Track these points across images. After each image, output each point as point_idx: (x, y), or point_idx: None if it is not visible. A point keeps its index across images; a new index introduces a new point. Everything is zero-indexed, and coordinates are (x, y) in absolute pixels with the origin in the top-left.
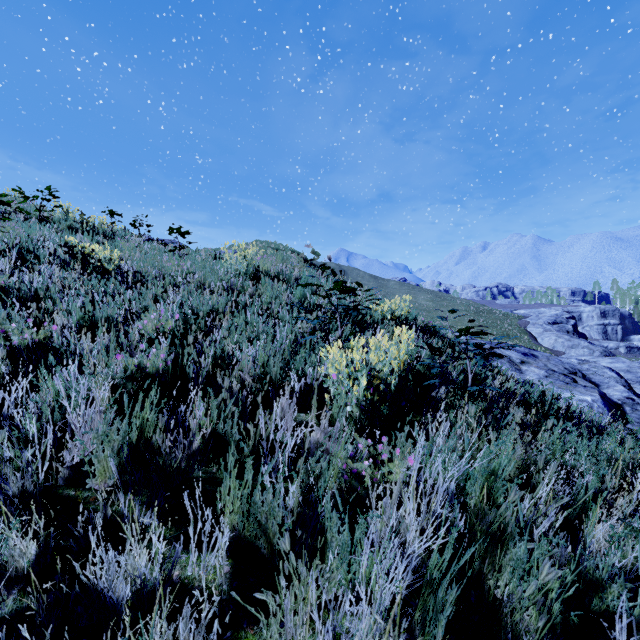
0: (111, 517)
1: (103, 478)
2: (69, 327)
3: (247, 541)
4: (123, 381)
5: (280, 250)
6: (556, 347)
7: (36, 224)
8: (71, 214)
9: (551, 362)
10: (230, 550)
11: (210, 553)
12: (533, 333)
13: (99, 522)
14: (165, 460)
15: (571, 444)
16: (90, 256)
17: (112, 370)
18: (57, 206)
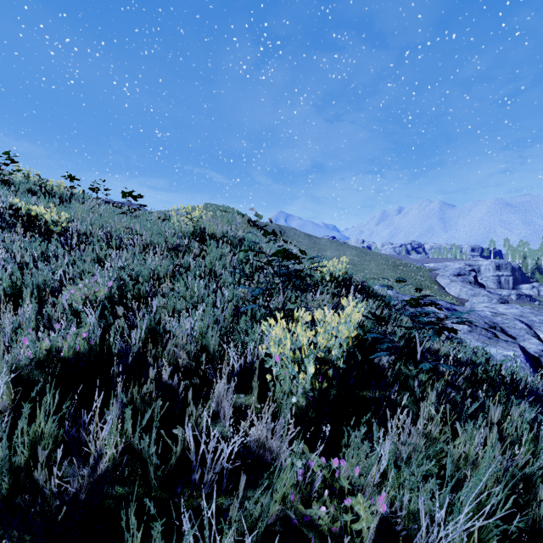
0: None
1: None
2: None
3: None
4: (29, 370)
5: (228, 212)
6: (461, 295)
7: None
8: (32, 178)
9: (472, 317)
10: None
11: None
12: (442, 283)
13: None
14: (51, 503)
15: None
16: (36, 218)
17: (14, 358)
18: (16, 170)
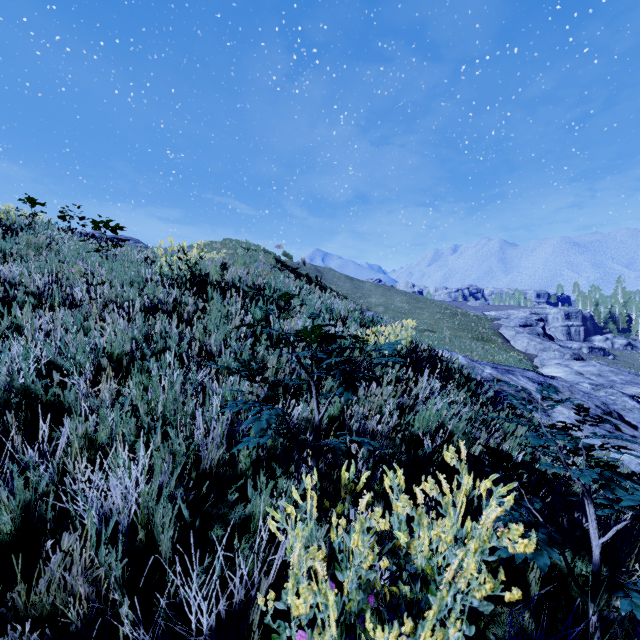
0: None
1: None
2: None
3: None
4: None
5: (251, 250)
6: (529, 350)
7: None
8: None
9: (577, 397)
10: None
11: None
12: (506, 336)
13: None
14: None
15: None
16: None
17: None
18: None
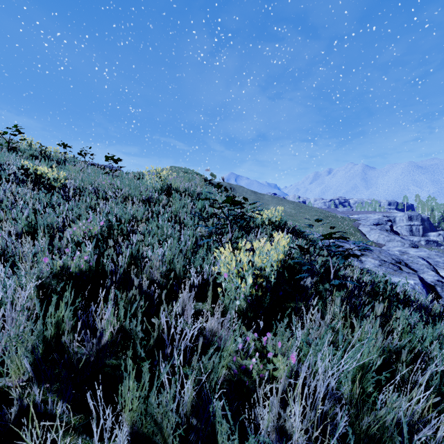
0: (27, 406)
1: (17, 375)
2: (15, 232)
3: (148, 428)
4: (49, 280)
5: (188, 173)
6: (379, 241)
7: (5, 152)
8: (34, 146)
9: (382, 254)
10: (132, 438)
11: (114, 442)
12: (363, 231)
13: (14, 414)
14: (73, 358)
15: (418, 330)
16: (41, 176)
17: (39, 271)
18: (22, 139)
